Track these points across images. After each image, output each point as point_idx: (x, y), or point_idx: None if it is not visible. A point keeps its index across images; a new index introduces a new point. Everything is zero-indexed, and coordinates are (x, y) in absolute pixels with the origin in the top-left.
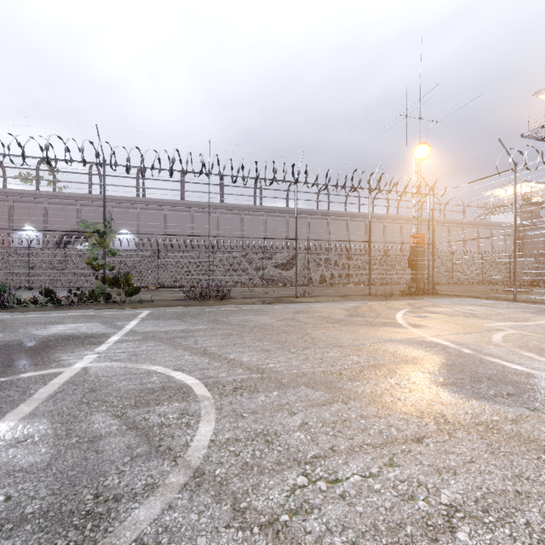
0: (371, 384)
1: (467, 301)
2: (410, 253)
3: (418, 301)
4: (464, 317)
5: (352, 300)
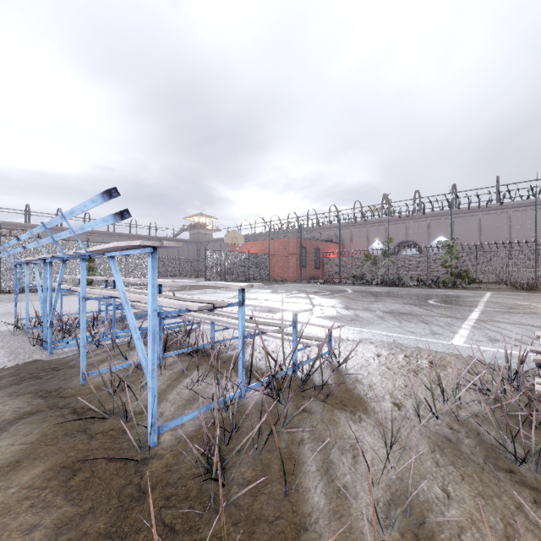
0: None
1: None
2: None
3: None
4: None
5: None
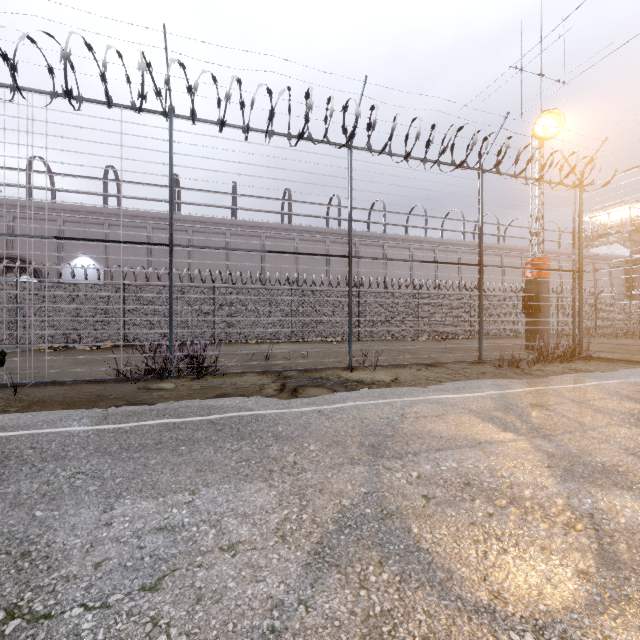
0: None
1: None
2: (526, 289)
3: (611, 382)
4: None
5: (462, 375)
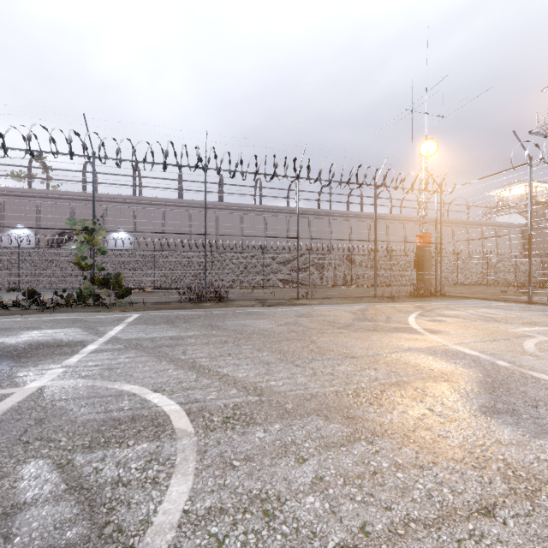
0: (399, 411)
1: (480, 304)
2: (416, 253)
3: (428, 304)
4: (483, 321)
5: (357, 302)
